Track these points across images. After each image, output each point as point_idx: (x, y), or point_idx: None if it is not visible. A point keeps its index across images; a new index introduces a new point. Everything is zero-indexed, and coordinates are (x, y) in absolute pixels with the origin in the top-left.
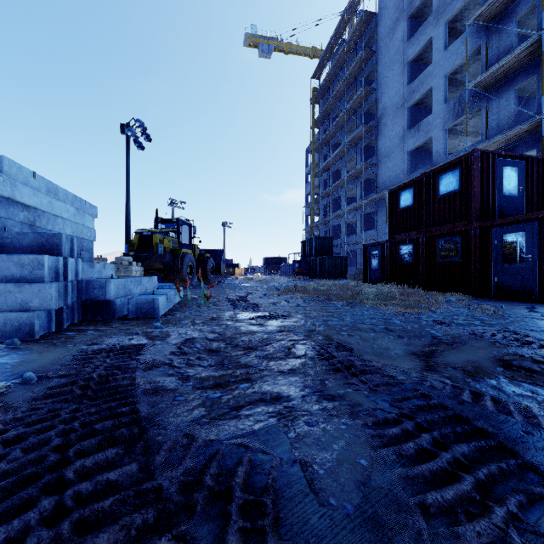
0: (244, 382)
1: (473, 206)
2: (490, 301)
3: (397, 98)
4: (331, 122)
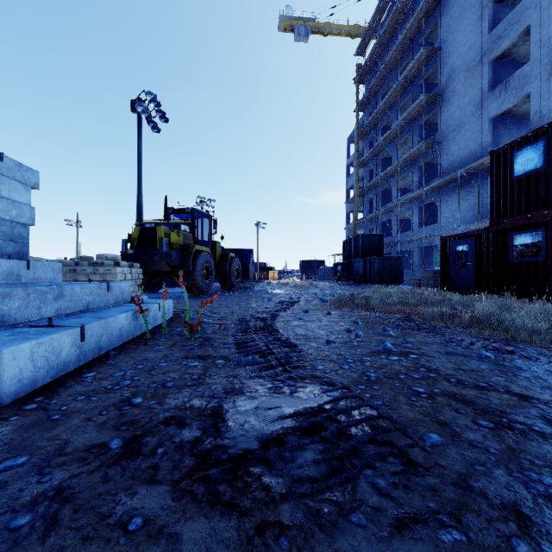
0: None
1: None
2: None
3: (472, 53)
4: (379, 100)
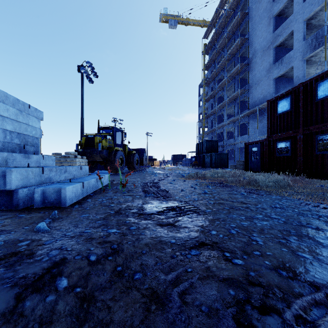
0: None
1: None
2: None
3: (264, 42)
4: (216, 65)
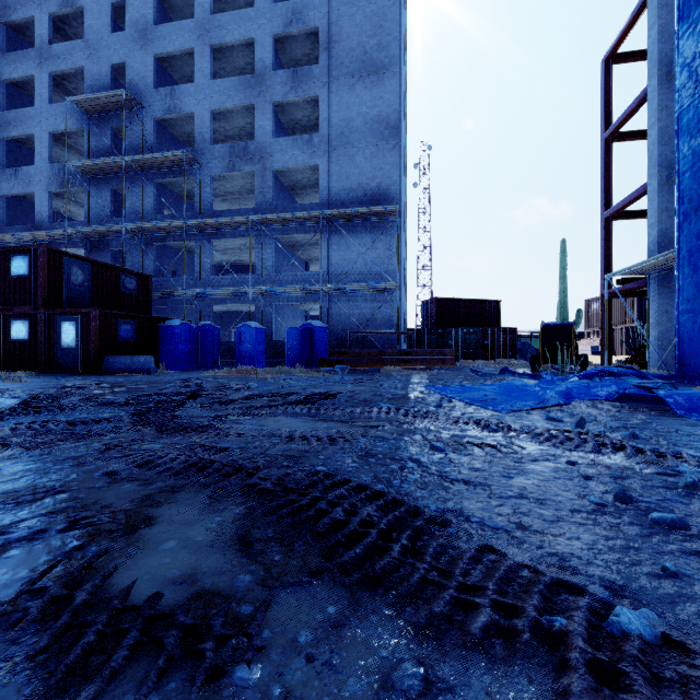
0: None
1: (40, 293)
2: (47, 375)
3: None
4: None
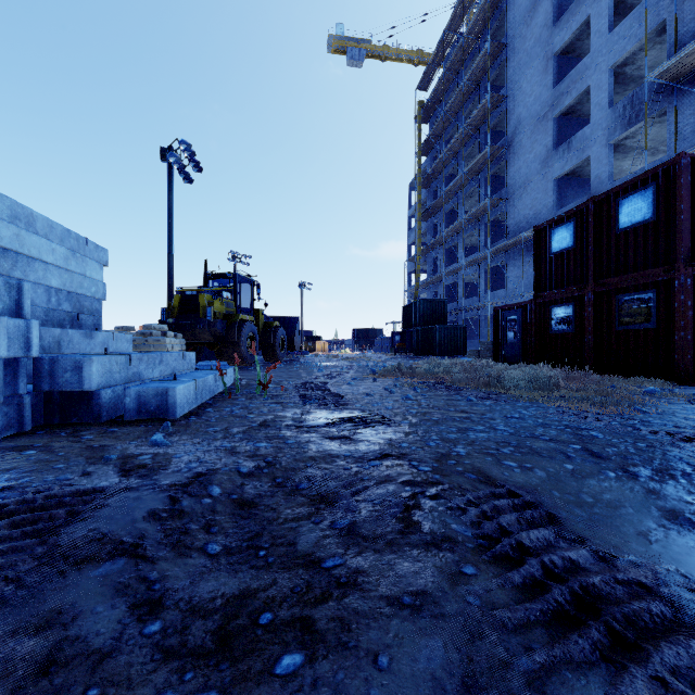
0: (292, 642)
1: (678, 242)
2: None
3: (537, 106)
4: (443, 146)
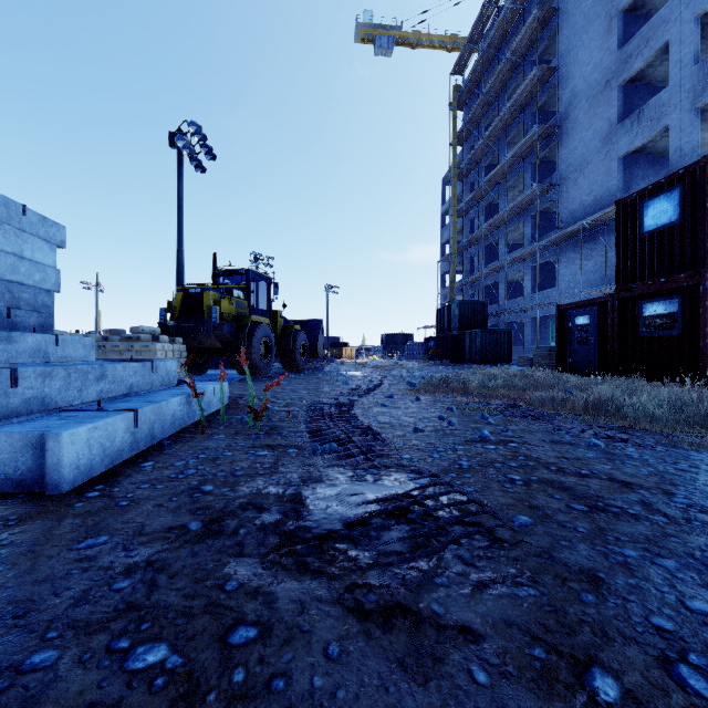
0: None
1: None
2: None
3: (597, 74)
4: (482, 132)
